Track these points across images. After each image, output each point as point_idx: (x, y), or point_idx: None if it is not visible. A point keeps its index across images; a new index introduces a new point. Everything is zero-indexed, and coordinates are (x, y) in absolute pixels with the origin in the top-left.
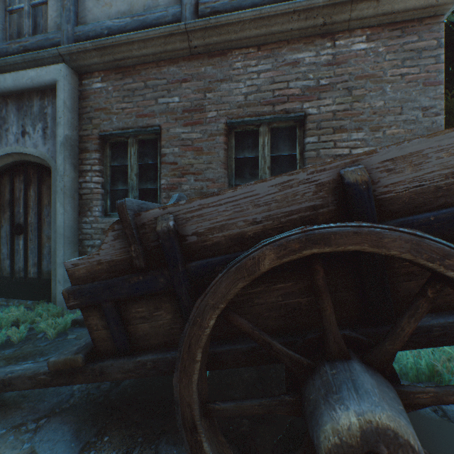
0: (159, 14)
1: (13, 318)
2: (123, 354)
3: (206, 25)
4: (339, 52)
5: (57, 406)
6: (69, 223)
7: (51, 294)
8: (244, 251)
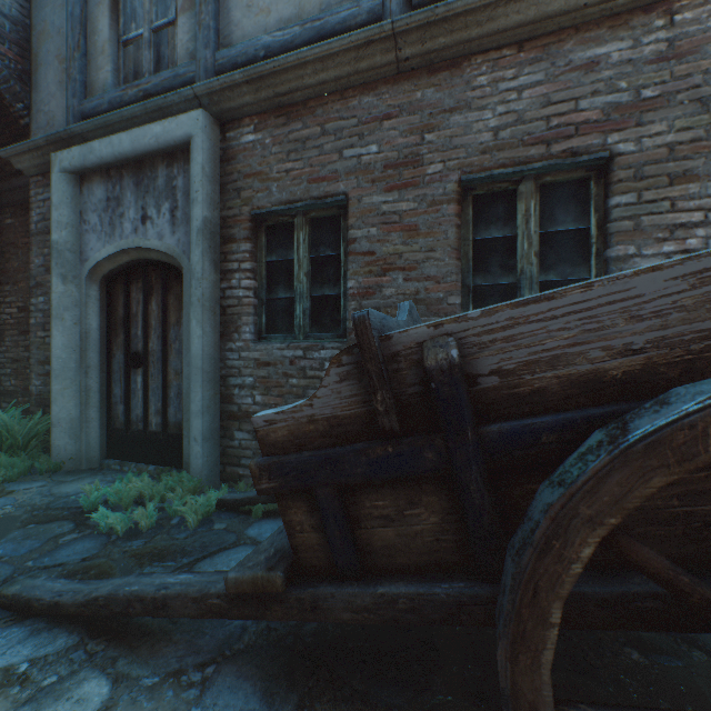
0: (345, 13)
1: (136, 492)
2: (348, 577)
3: (427, 20)
4: (681, 34)
5: (225, 644)
6: (208, 351)
7: (180, 456)
8: (603, 407)
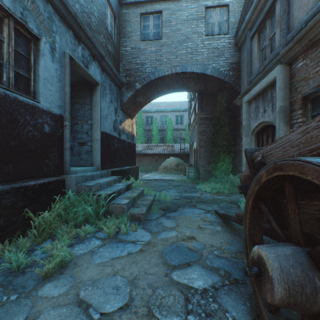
0: None
1: None
2: None
3: None
4: None
5: None
6: None
7: None
8: None
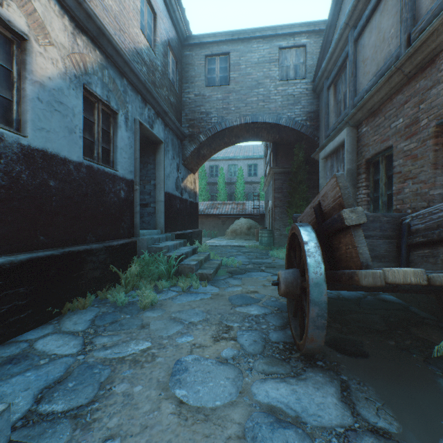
0: (387, 63)
1: None
2: None
3: (407, 56)
4: None
5: None
6: None
7: None
8: None
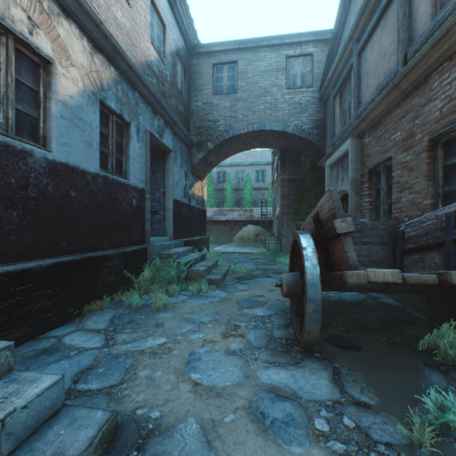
0: (387, 78)
1: None
2: None
3: (403, 75)
4: None
5: None
6: None
7: None
8: None
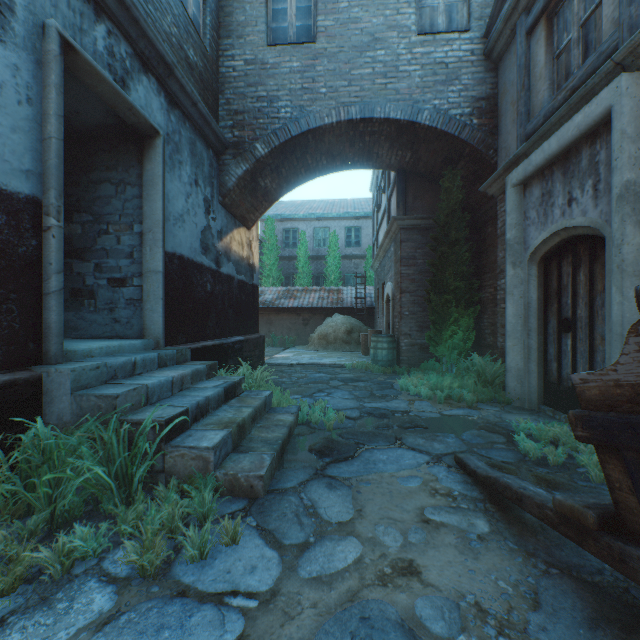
0: None
1: (550, 433)
2: None
3: None
4: None
5: (574, 567)
6: (629, 318)
7: None
8: None
